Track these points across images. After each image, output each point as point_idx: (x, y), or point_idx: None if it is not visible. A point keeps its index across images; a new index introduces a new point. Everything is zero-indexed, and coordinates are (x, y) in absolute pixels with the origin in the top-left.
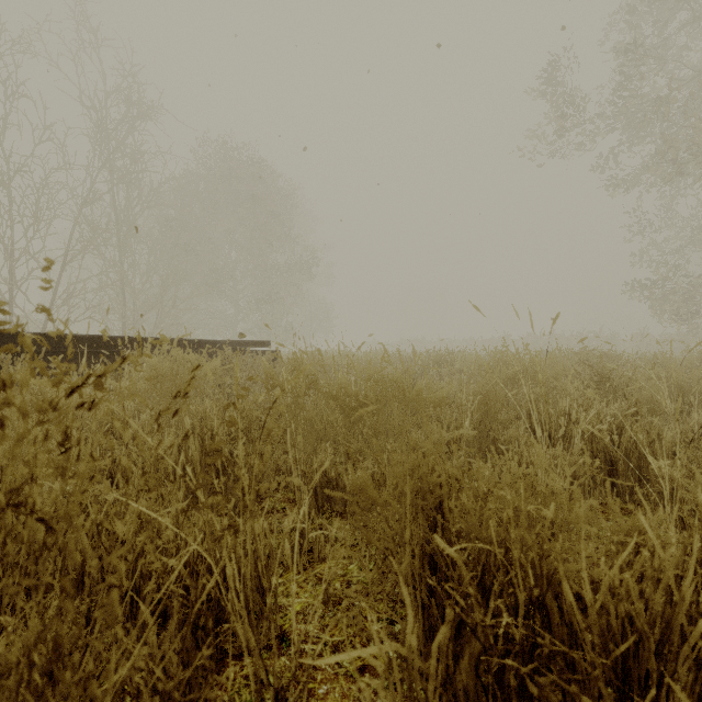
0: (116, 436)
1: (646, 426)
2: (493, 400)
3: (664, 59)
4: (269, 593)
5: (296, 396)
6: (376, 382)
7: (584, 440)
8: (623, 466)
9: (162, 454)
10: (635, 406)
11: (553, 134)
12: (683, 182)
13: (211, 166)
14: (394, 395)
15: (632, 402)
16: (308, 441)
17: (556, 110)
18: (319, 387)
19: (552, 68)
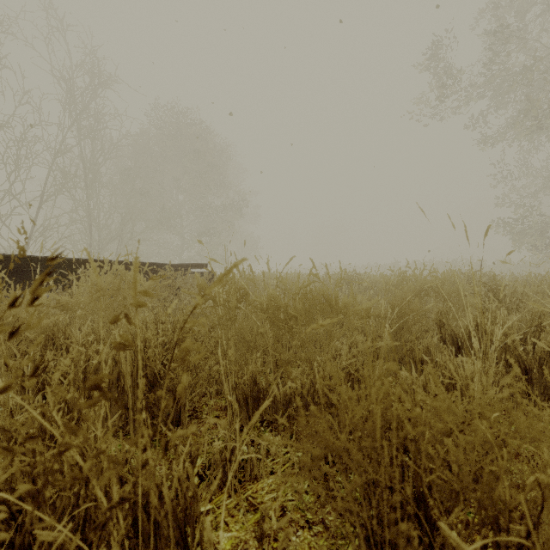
0: (58, 346)
1: (545, 336)
2: (409, 313)
3: (525, 39)
4: (192, 544)
5: (228, 309)
6: (305, 295)
7: (494, 349)
8: (537, 375)
9: (12, 394)
10: (539, 318)
11: (436, 100)
12: (538, 140)
13: (161, 126)
14: (321, 308)
15: (529, 314)
16: (239, 350)
17: (438, 81)
18: (250, 301)
19: (435, 47)
